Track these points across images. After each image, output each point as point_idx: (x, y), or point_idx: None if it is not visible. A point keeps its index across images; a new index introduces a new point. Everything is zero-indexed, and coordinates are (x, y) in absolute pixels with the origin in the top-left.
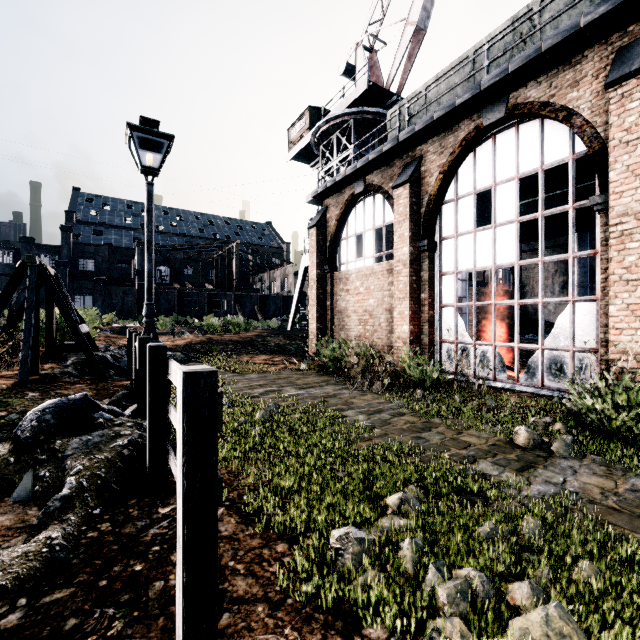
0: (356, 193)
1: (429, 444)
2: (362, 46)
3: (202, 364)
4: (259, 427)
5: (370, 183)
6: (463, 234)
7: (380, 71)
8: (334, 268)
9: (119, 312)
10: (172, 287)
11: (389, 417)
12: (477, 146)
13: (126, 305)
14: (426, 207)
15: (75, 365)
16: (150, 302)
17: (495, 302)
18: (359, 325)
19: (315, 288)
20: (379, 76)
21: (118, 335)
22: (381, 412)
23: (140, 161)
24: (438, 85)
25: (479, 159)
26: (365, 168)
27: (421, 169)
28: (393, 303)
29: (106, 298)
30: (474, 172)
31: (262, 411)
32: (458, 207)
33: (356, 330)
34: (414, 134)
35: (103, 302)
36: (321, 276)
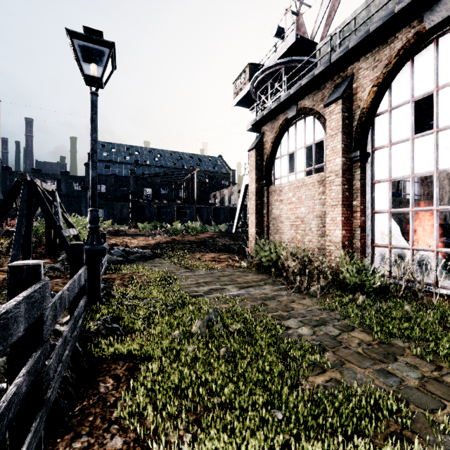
0: (289, 117)
1: (407, 389)
2: (290, 11)
3: (164, 260)
4: (193, 346)
5: (302, 107)
6: (398, 142)
7: (305, 29)
8: (269, 182)
9: (118, 219)
10: (153, 202)
11: (337, 332)
12: (415, 54)
13: (123, 215)
14: (358, 120)
15: (63, 261)
16: (93, 208)
17: (438, 207)
18: (291, 229)
19: (254, 199)
20: (304, 33)
21: (110, 236)
22: (326, 323)
23: (82, 70)
24: (368, 10)
25: (417, 66)
26: (297, 94)
27: (353, 86)
28: (323, 210)
29: (110, 210)
30: (411, 80)
31: (199, 322)
32: (392, 117)
33: (289, 234)
34: (347, 52)
35: (108, 213)
36: (259, 189)
